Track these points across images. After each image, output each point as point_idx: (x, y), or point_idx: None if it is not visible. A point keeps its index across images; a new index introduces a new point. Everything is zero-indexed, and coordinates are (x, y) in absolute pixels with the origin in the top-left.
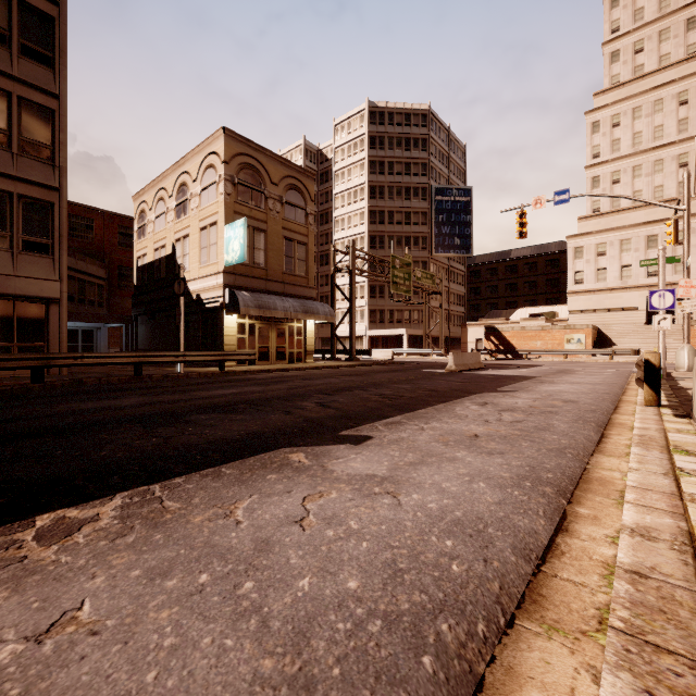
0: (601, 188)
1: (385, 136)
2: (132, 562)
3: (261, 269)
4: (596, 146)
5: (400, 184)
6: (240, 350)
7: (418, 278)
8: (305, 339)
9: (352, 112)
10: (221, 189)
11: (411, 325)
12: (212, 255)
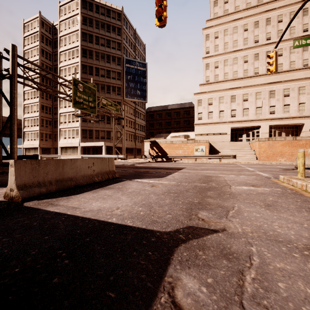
0: (210, 70)
1: (93, 19)
2: None
3: None
4: (207, 47)
5: (103, 52)
6: None
7: (103, 104)
8: None
9: None
10: None
11: (111, 140)
12: None
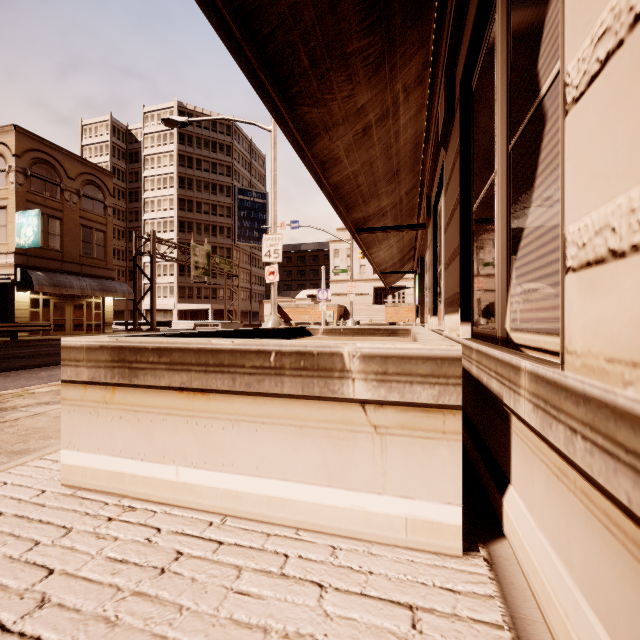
0: None
1: (194, 135)
2: (6, 379)
3: (57, 251)
4: None
5: (208, 179)
6: (34, 322)
7: (217, 264)
8: (103, 313)
9: (162, 106)
10: (11, 179)
11: (217, 301)
12: (1, 235)
